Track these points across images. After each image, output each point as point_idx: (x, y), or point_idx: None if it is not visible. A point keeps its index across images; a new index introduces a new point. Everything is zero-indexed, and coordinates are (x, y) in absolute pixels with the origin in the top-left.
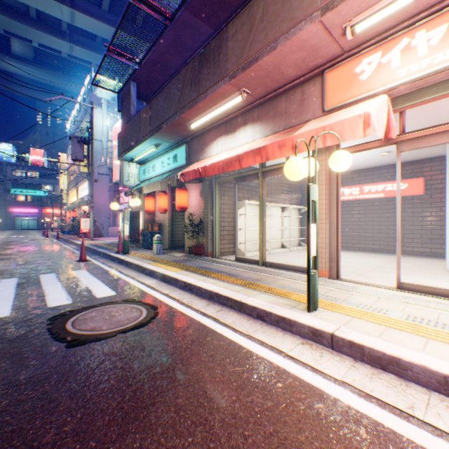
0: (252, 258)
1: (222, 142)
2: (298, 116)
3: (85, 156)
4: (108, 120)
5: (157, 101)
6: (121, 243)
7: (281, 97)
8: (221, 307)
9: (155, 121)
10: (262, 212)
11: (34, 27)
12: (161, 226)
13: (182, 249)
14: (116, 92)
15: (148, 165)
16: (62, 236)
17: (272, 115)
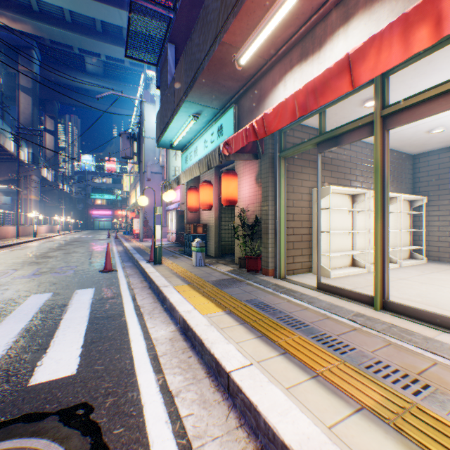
0: (344, 283)
1: (293, 77)
2: None
3: (135, 153)
4: None
5: (191, 42)
6: (153, 248)
7: None
8: None
9: (189, 73)
10: (383, 200)
11: (100, 40)
12: (205, 227)
13: (232, 257)
14: (153, 65)
15: (189, 149)
16: (121, 236)
17: None
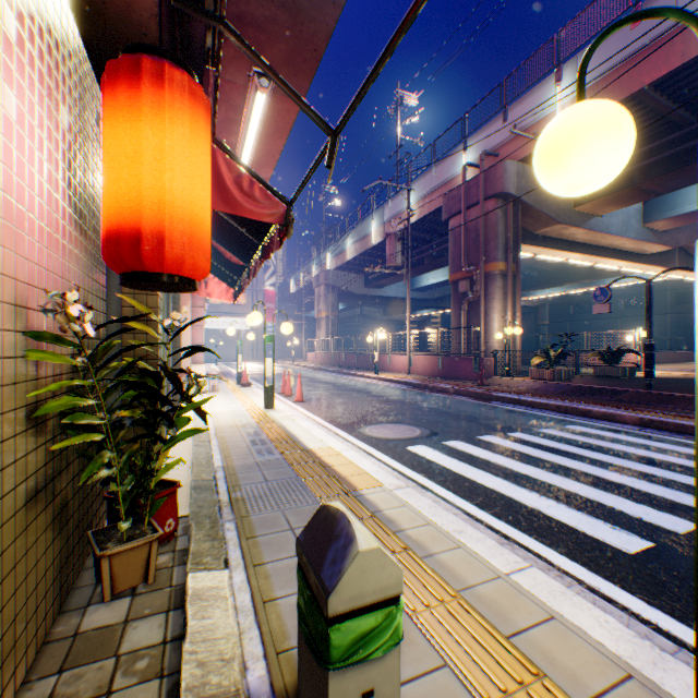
0: None
1: None
2: None
3: None
4: None
5: None
6: None
7: None
8: None
9: None
10: None
11: None
12: None
13: None
14: None
15: None
16: None
17: None
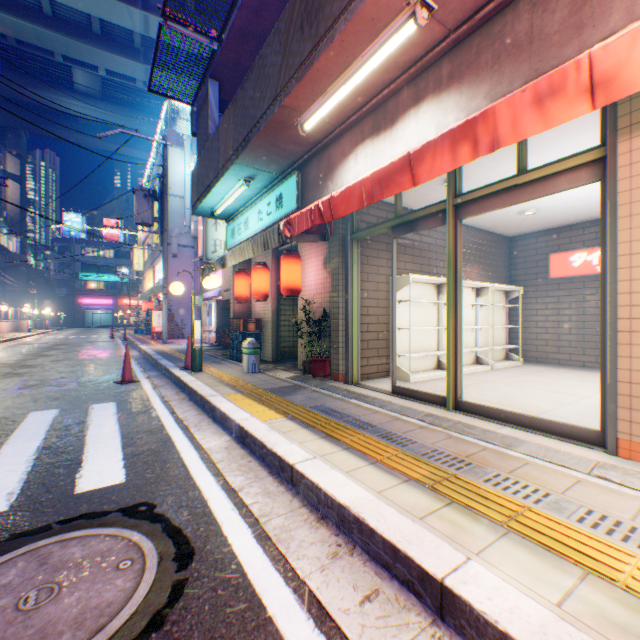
0: (424, 387)
1: (365, 152)
2: (573, 34)
3: (156, 218)
4: (191, 165)
5: (243, 92)
6: (190, 351)
7: (517, 5)
8: (373, 577)
9: (240, 129)
10: (455, 294)
11: (98, 46)
12: (259, 322)
13: (294, 362)
14: (187, 104)
15: (238, 220)
16: (132, 336)
17: (490, 58)
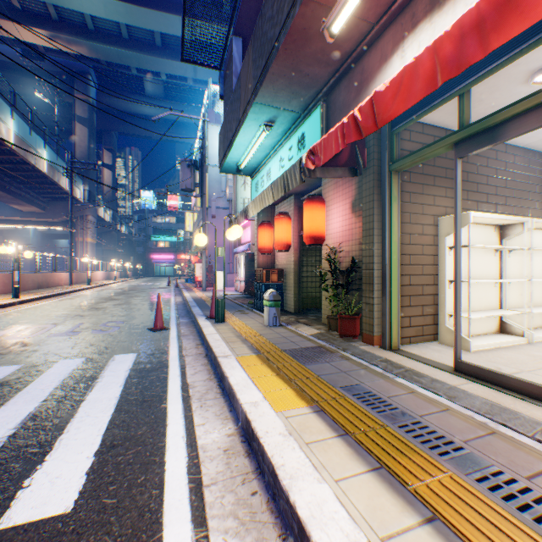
0: (497, 361)
1: (418, 40)
2: None
3: (196, 184)
4: None
5: (261, 18)
6: (214, 301)
7: None
8: None
9: (258, 62)
10: None
11: (159, 56)
12: (281, 273)
13: (317, 314)
14: (215, 69)
15: (261, 173)
16: (182, 284)
17: None
